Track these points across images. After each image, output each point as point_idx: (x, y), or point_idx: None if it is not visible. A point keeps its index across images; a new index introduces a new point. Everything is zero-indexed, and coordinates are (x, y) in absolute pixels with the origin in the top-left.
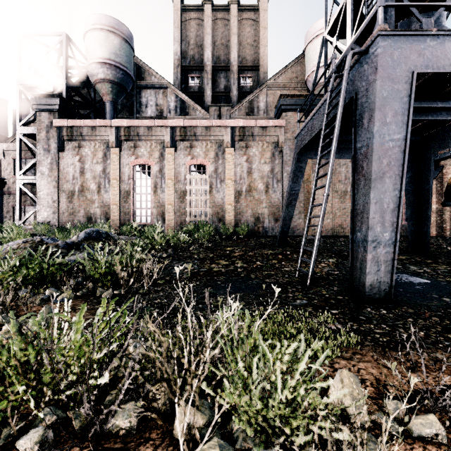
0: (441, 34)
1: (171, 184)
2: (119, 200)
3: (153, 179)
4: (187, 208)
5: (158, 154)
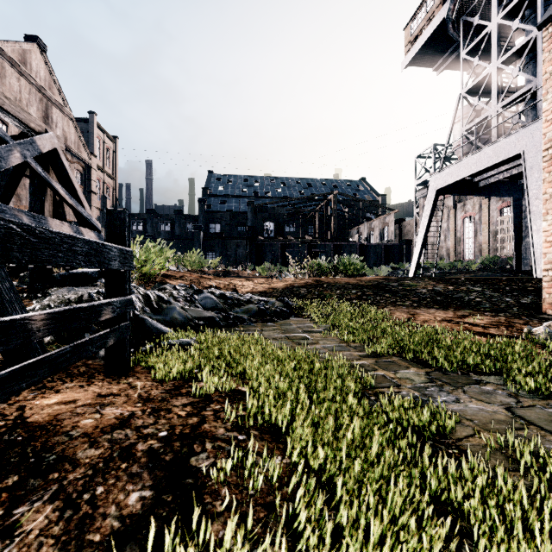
0: (448, 167)
1: (485, 227)
2: (454, 245)
3: (475, 226)
4: (497, 245)
5: (478, 206)
